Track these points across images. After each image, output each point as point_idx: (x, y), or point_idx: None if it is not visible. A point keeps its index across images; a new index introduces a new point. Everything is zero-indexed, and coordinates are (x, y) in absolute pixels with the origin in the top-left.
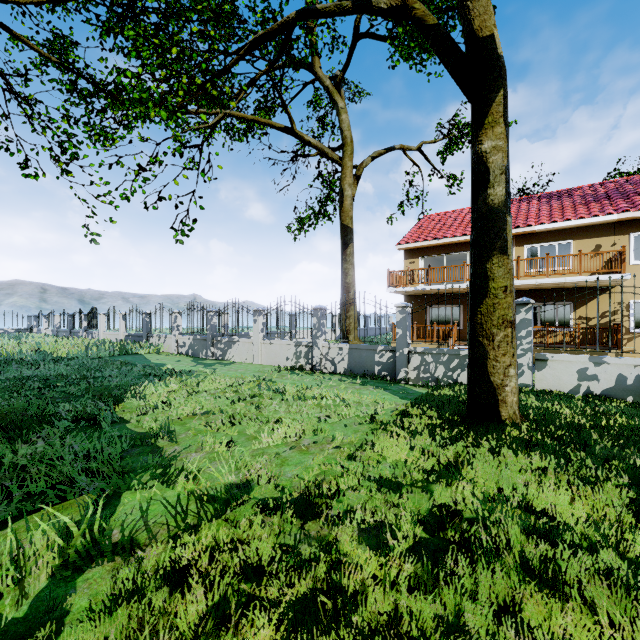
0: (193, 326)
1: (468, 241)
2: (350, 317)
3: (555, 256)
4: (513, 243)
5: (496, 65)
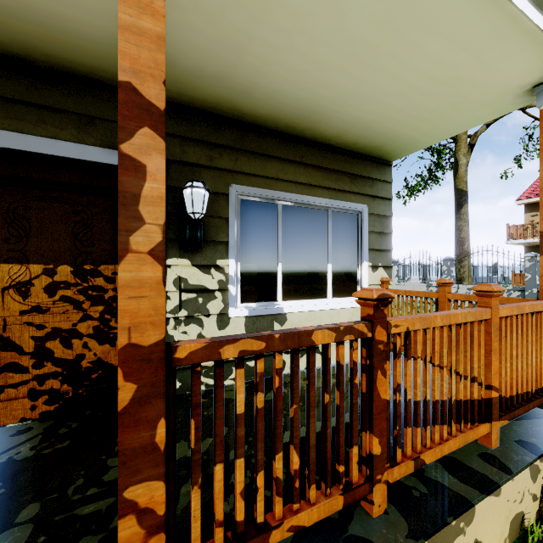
0: None
1: None
2: (464, 266)
3: None
4: None
5: None
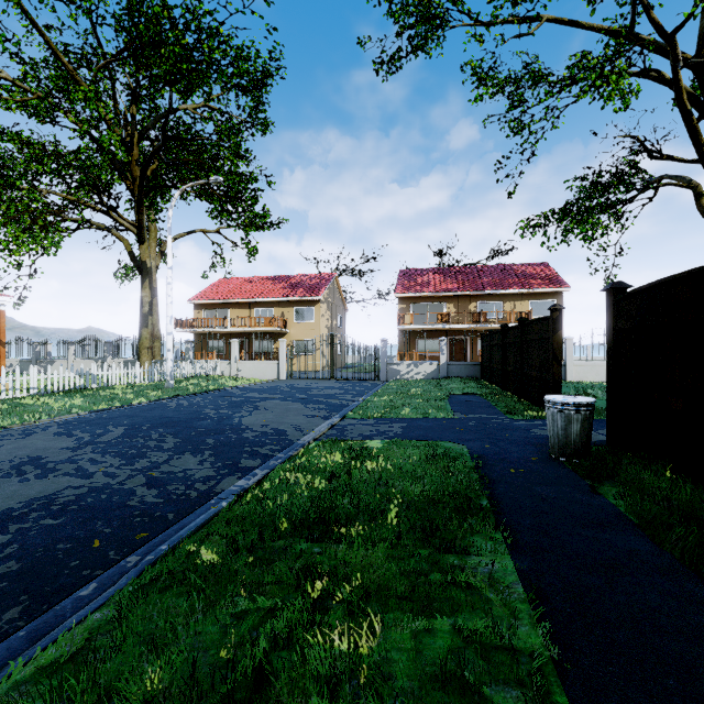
0: (20, 352)
1: (229, 303)
2: (155, 347)
3: (251, 317)
4: (250, 306)
5: (147, 271)
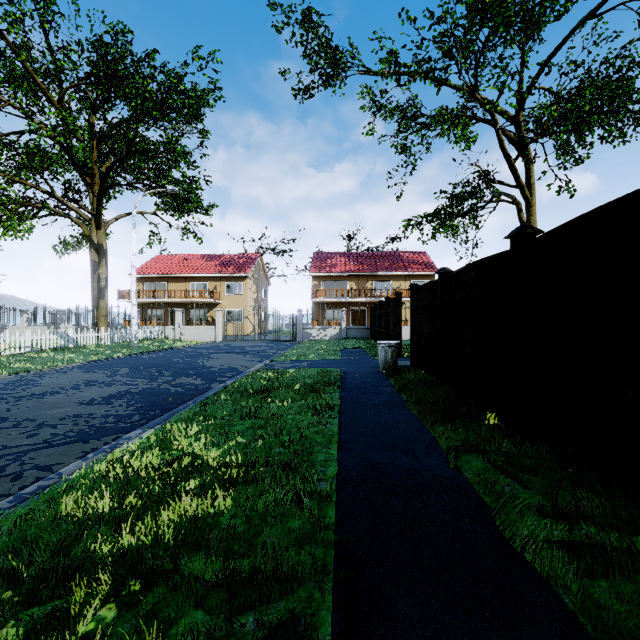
0: None
1: (167, 277)
2: None
3: (189, 290)
4: (186, 280)
5: (103, 252)
